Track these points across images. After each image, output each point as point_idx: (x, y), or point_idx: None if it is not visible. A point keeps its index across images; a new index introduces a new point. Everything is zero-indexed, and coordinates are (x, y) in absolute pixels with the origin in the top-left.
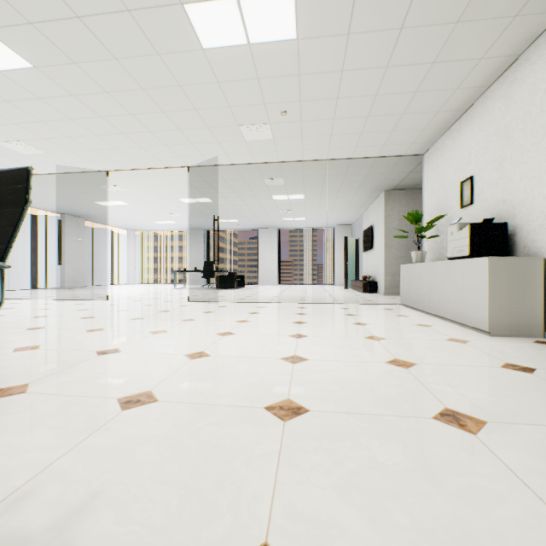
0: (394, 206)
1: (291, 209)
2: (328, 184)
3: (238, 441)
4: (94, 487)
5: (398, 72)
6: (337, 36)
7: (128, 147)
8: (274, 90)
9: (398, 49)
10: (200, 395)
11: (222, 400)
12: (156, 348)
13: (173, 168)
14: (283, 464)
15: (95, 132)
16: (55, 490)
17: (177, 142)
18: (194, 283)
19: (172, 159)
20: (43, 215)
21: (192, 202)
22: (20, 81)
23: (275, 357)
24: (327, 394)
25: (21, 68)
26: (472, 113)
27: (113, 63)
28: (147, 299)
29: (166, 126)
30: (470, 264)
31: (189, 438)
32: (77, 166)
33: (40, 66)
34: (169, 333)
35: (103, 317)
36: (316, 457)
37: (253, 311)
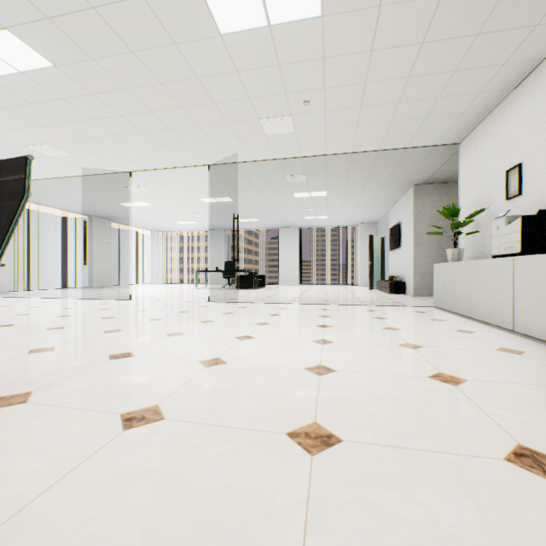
0: (424, 202)
1: (313, 207)
2: (353, 180)
3: (254, 482)
4: (70, 545)
5: (436, 48)
6: (367, 9)
7: (148, 146)
8: (296, 77)
9: (437, 21)
10: (212, 413)
11: (237, 421)
12: (170, 353)
13: (193, 167)
14: (313, 524)
15: (116, 132)
16: (22, 545)
17: (196, 139)
18: (216, 283)
19: (192, 157)
20: (73, 217)
21: (213, 202)
22: (42, 81)
23: (299, 367)
24: (362, 418)
25: (42, 68)
26: (520, 92)
27: (130, 57)
28: (168, 299)
29: (185, 123)
30: (522, 262)
31: (195, 475)
32: (101, 168)
33: (60, 65)
34: (185, 336)
35: (123, 318)
36: (356, 515)
37: (274, 313)
